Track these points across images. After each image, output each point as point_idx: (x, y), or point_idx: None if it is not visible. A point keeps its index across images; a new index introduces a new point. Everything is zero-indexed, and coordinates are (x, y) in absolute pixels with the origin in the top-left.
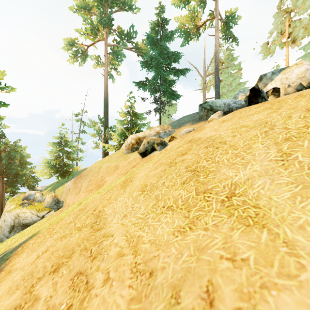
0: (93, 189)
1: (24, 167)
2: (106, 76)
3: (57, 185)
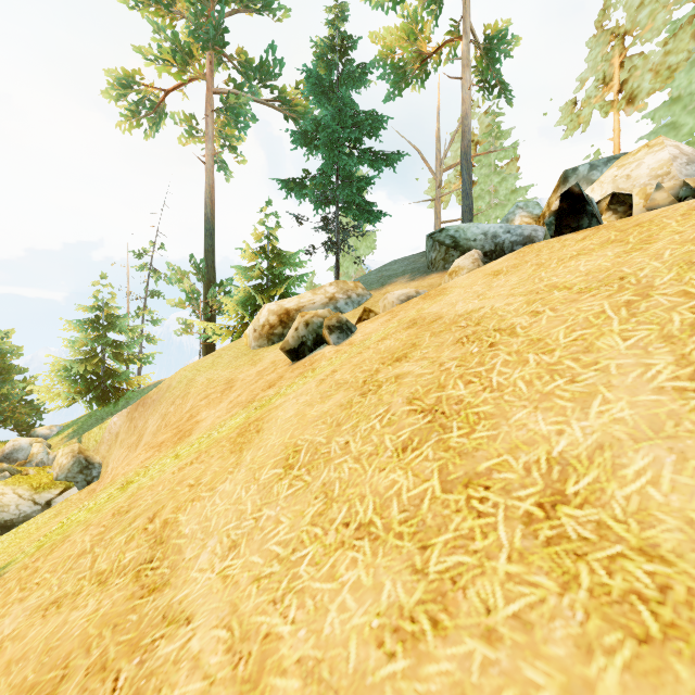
0: (165, 441)
1: (5, 380)
2: (211, 163)
3: (88, 424)
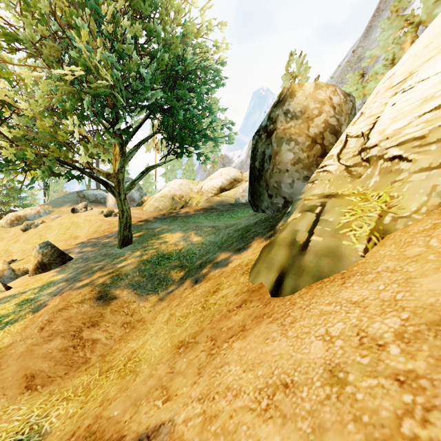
0: None
1: None
2: None
3: None
